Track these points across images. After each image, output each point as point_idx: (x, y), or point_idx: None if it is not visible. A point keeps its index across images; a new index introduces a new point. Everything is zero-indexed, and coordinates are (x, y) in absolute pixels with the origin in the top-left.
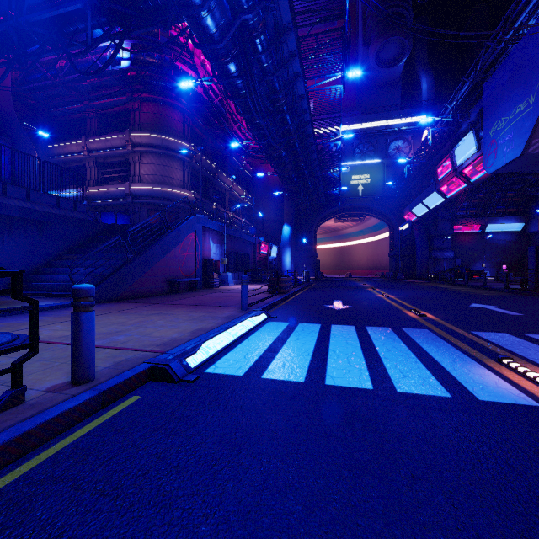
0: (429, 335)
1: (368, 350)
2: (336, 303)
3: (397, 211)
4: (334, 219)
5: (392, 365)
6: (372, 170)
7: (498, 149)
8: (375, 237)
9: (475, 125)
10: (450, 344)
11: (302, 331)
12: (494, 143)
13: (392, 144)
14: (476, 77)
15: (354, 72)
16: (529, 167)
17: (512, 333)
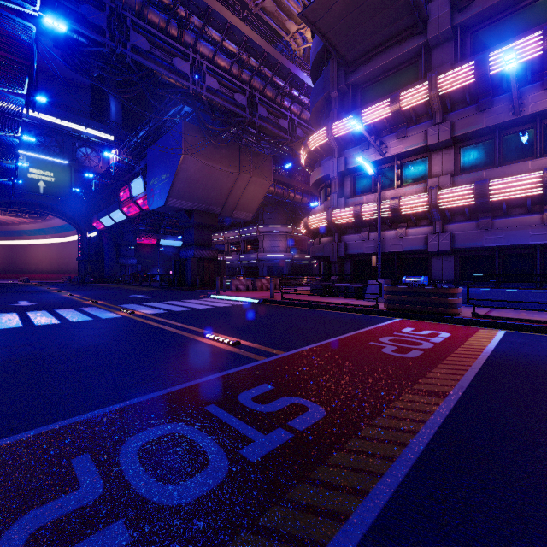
0: (95, 308)
1: (58, 316)
2: (23, 302)
3: (87, 217)
4: (2, 211)
5: (71, 317)
6: (57, 169)
7: (155, 196)
8: (61, 238)
9: (145, 171)
10: (103, 310)
11: (3, 316)
12: (153, 191)
13: (80, 149)
14: (150, 130)
15: (40, 97)
16: (171, 211)
17: (136, 304)
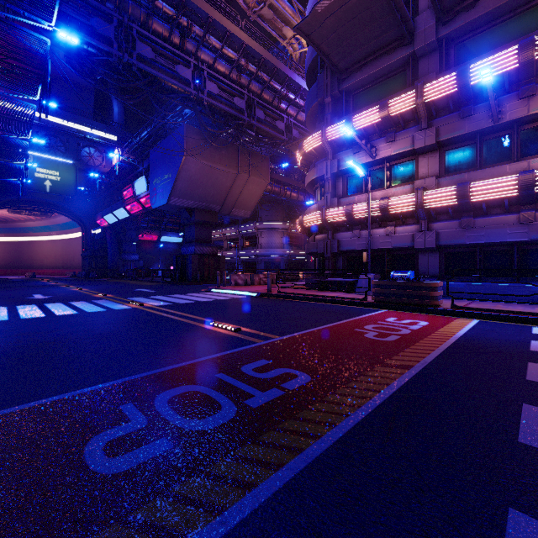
0: (106, 301)
1: (74, 307)
2: (37, 296)
3: (91, 215)
4: (10, 209)
5: (86, 309)
6: (63, 169)
7: (157, 195)
8: (65, 235)
9: (147, 171)
10: (114, 302)
11: (25, 308)
12: (156, 190)
13: (85, 149)
14: (151, 131)
15: (51, 103)
16: (173, 210)
17: (143, 297)
